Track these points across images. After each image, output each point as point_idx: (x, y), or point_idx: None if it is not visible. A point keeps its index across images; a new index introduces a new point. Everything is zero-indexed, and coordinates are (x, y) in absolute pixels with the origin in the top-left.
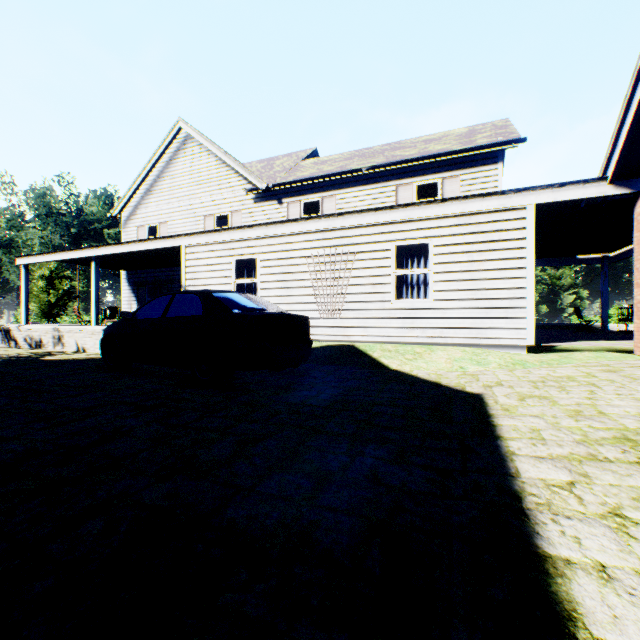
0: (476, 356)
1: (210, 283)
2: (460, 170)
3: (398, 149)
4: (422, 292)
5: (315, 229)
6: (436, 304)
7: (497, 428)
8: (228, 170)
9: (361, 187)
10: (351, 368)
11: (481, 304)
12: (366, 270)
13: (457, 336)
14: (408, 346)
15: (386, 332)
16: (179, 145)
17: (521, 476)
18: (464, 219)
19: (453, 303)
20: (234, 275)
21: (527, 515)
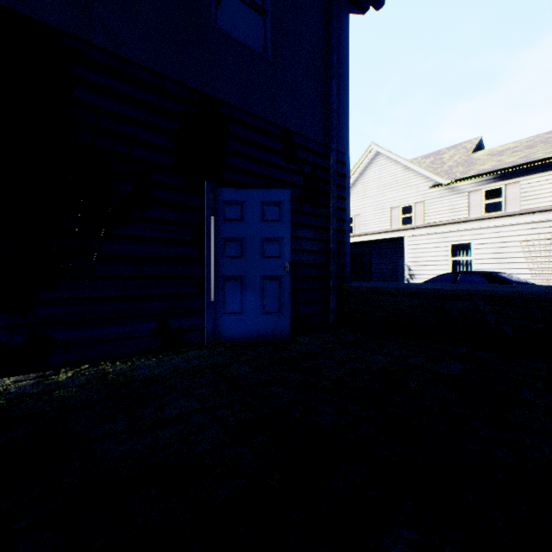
0: None
1: (428, 260)
2: None
3: None
4: None
5: (529, 221)
6: None
7: None
8: (411, 173)
9: (549, 172)
10: None
11: None
12: None
13: None
14: None
15: None
16: (369, 160)
17: None
18: None
19: None
20: (449, 254)
21: None
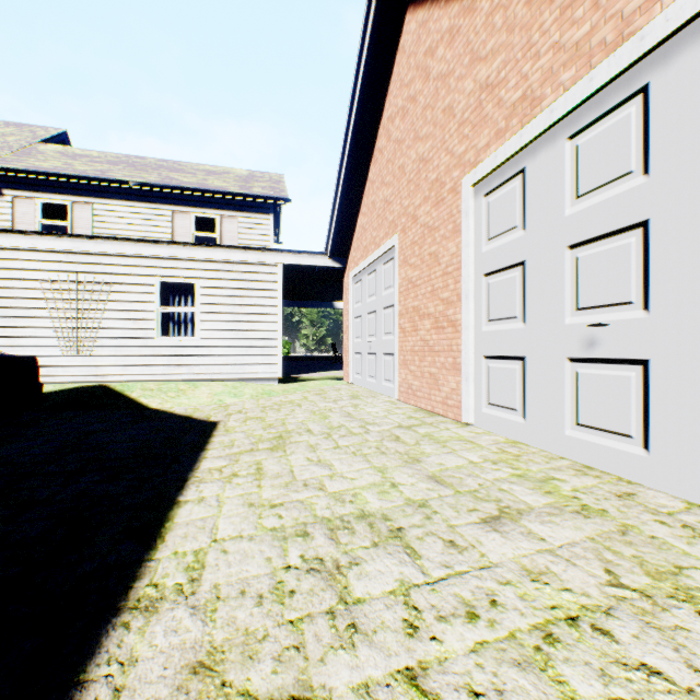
0: (236, 389)
1: None
2: (239, 212)
3: (177, 171)
4: (190, 330)
5: (55, 248)
6: (203, 342)
7: (209, 444)
8: None
9: (129, 202)
10: (102, 411)
11: (243, 343)
12: (127, 304)
13: (223, 372)
14: (174, 384)
15: (151, 370)
16: None
17: (199, 469)
18: (229, 266)
19: (219, 342)
20: None
21: (184, 487)
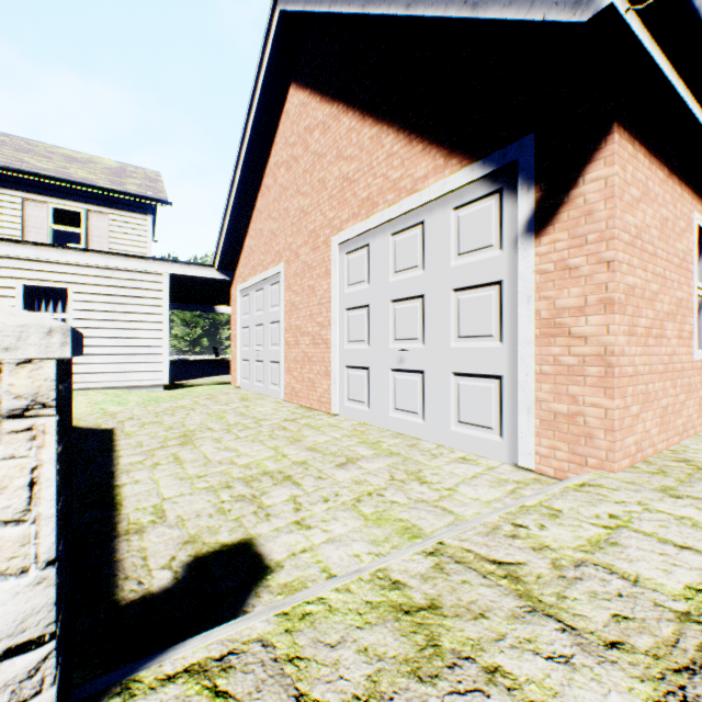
0: (119, 397)
1: None
2: (110, 209)
3: (27, 151)
4: None
5: None
6: None
7: (117, 446)
8: None
9: None
10: None
11: (125, 351)
12: None
13: (101, 380)
14: None
15: None
16: None
17: (120, 464)
18: (109, 272)
19: (97, 349)
20: None
21: (116, 477)
